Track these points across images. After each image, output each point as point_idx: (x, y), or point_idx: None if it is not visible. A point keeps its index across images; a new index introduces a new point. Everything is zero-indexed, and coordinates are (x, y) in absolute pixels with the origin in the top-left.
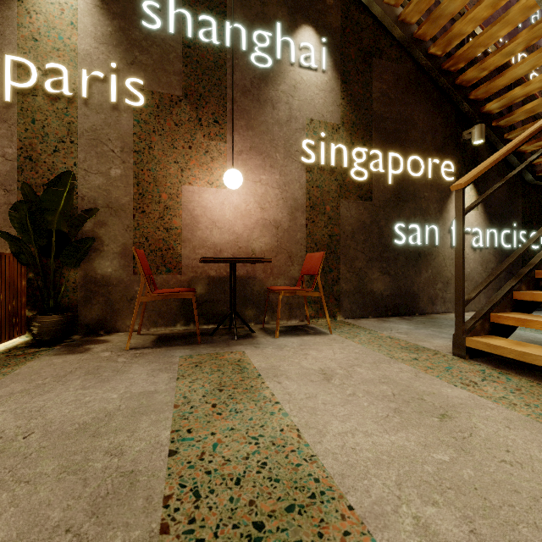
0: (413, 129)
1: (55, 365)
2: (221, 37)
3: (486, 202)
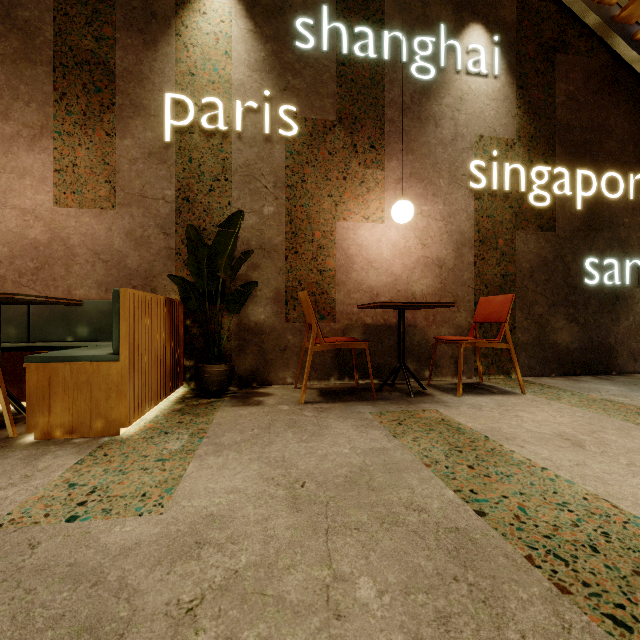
0: (609, 138)
1: (246, 416)
2: (378, 49)
3: None
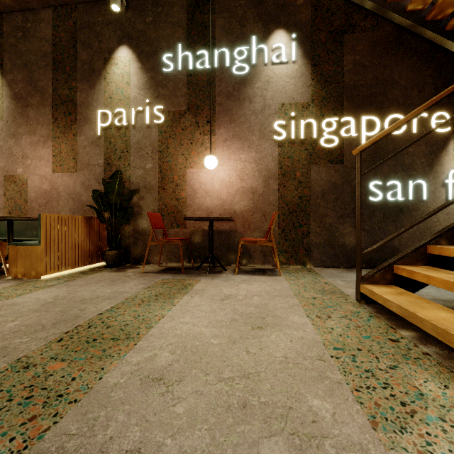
0: (393, 88)
1: (103, 276)
2: (212, 62)
3: None
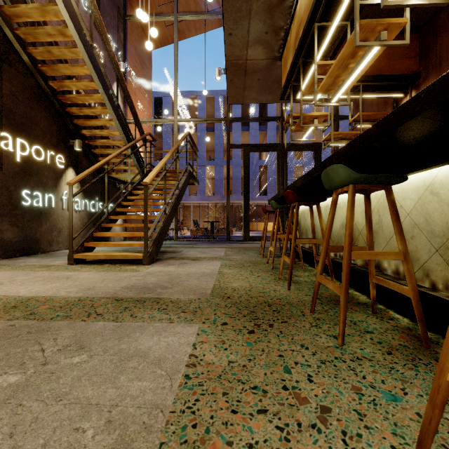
0: (37, 127)
1: None
2: None
3: (83, 184)
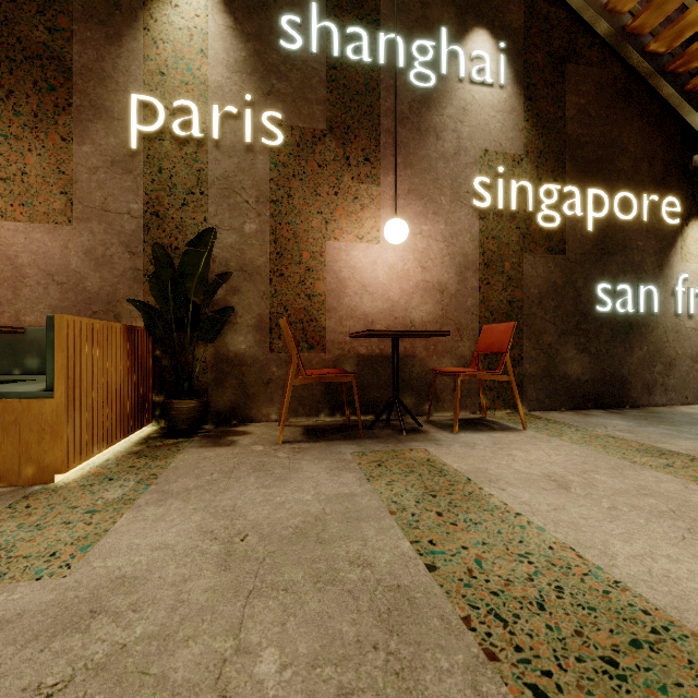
0: (622, 155)
1: (210, 459)
2: (373, 53)
3: None
